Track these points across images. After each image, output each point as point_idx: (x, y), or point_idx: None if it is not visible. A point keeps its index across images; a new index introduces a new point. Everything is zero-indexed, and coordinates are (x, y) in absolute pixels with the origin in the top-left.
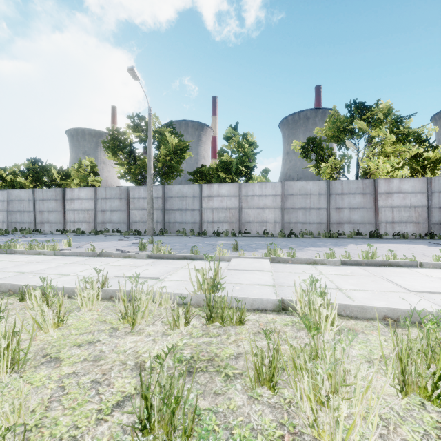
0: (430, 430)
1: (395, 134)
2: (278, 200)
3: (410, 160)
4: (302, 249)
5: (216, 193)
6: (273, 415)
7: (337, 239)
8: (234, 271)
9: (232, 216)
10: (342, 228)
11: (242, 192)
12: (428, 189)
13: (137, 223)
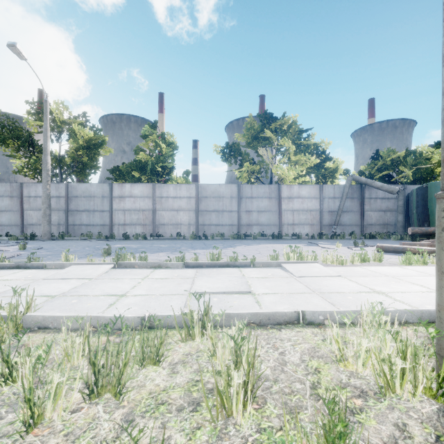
0: None
1: (299, 145)
2: (192, 202)
3: (312, 169)
4: (186, 251)
5: (128, 193)
6: None
7: (241, 240)
8: (49, 280)
9: (146, 218)
10: (251, 230)
11: (157, 193)
12: (321, 195)
13: (33, 226)
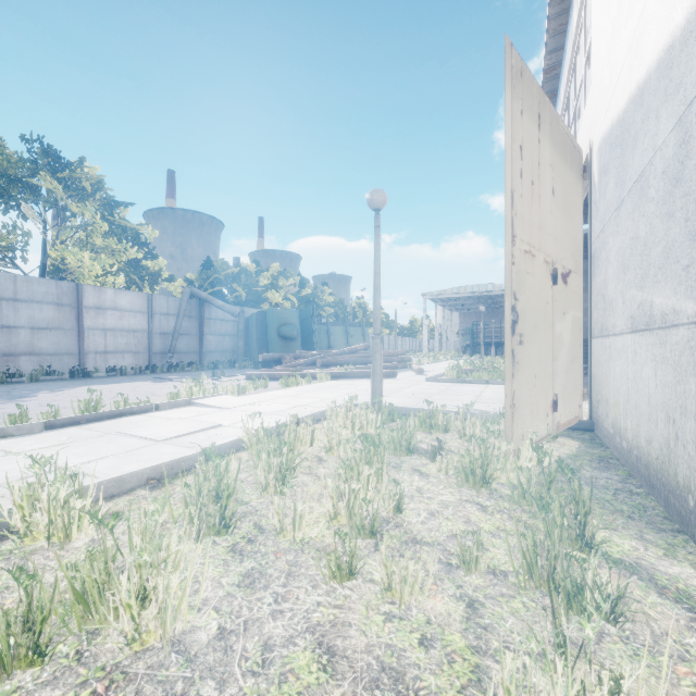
0: (226, 557)
1: (109, 222)
2: None
3: (127, 265)
4: None
5: None
6: (63, 687)
7: (7, 386)
8: None
9: None
10: (15, 364)
11: None
12: (150, 308)
13: None
